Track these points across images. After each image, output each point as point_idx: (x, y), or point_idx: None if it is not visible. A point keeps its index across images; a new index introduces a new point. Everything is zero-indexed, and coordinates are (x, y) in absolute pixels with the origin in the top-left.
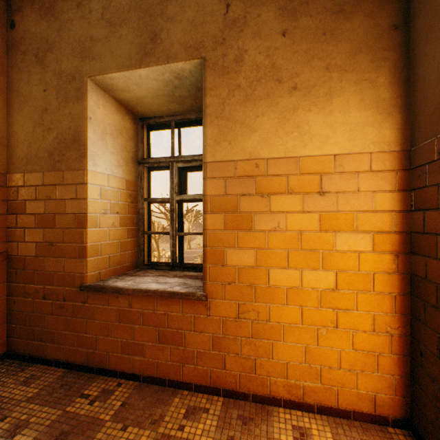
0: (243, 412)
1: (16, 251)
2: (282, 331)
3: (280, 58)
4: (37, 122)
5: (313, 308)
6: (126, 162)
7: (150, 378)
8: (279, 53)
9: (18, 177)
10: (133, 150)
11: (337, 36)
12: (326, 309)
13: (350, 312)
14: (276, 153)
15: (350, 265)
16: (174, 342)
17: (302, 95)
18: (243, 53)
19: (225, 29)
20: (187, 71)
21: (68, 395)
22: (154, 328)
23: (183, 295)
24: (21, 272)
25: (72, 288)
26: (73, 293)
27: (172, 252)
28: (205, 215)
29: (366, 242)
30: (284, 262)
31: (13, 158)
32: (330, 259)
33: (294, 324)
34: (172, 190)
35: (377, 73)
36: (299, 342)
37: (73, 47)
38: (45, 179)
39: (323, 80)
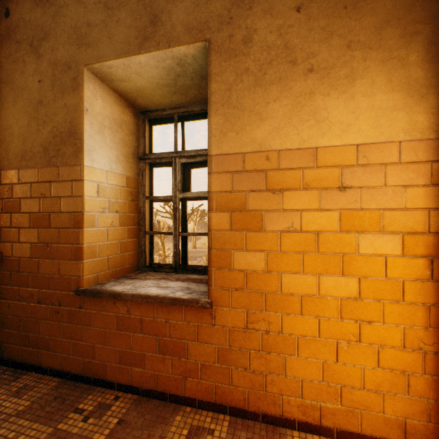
0: (252, 435)
1: (10, 252)
2: (296, 344)
3: (294, 37)
4: (32, 115)
5: (332, 319)
6: (127, 158)
7: (150, 391)
8: (293, 32)
9: (12, 174)
10: (134, 145)
11: (360, 9)
12: (348, 321)
13: (375, 324)
14: (290, 144)
15: (376, 270)
16: (176, 352)
17: (319, 78)
18: (251, 33)
19: (232, 7)
20: (190, 57)
21: (61, 409)
22: (154, 337)
23: (186, 302)
24: (16, 274)
25: (68, 292)
26: (69, 298)
27: (175, 254)
28: (210, 214)
29: (394, 244)
30: (298, 267)
31: (7, 154)
32: (352, 264)
33: (310, 336)
34: (175, 188)
35: (407, 50)
36: (316, 357)
37: (68, 34)
38: (40, 175)
39: (344, 60)
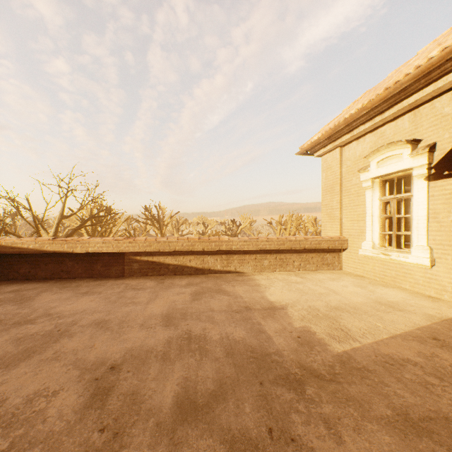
0: None
1: None
2: None
3: None
4: None
5: None
6: None
7: None
8: None
9: None
10: None
11: None
12: None
13: None
14: None
15: None
16: None
17: None
18: None
19: None
20: None
21: None
22: None
23: None
24: None
25: None
26: None
27: None
28: None
29: None
30: None
31: None
32: None
33: None
34: None
35: None
36: None
37: None
38: None
39: None
